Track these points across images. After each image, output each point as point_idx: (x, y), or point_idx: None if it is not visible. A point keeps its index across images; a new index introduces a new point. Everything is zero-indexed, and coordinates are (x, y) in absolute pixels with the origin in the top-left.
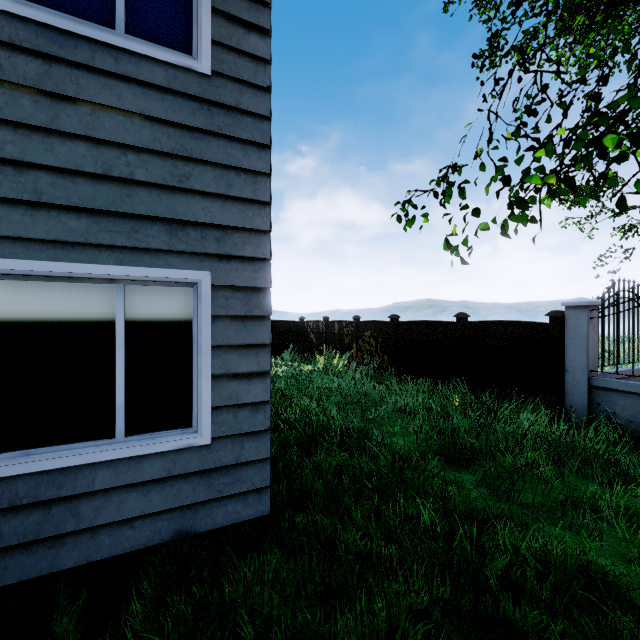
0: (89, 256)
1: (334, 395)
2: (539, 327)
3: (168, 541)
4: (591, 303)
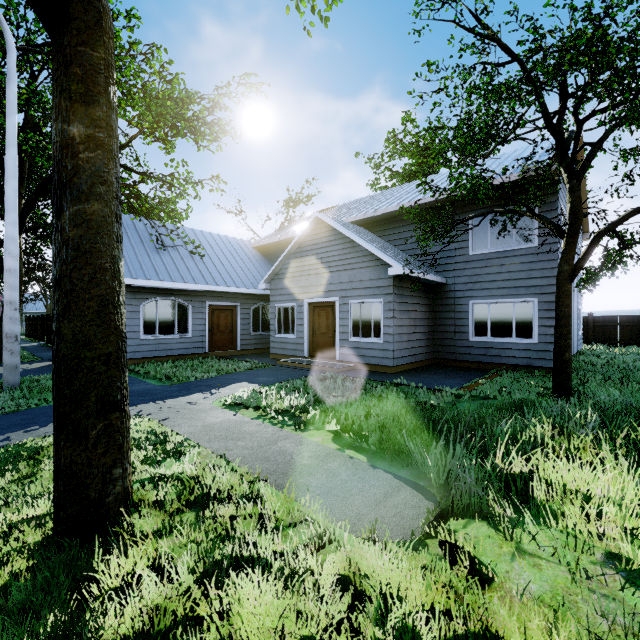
0: (507, 297)
1: None
2: None
3: (525, 365)
4: None
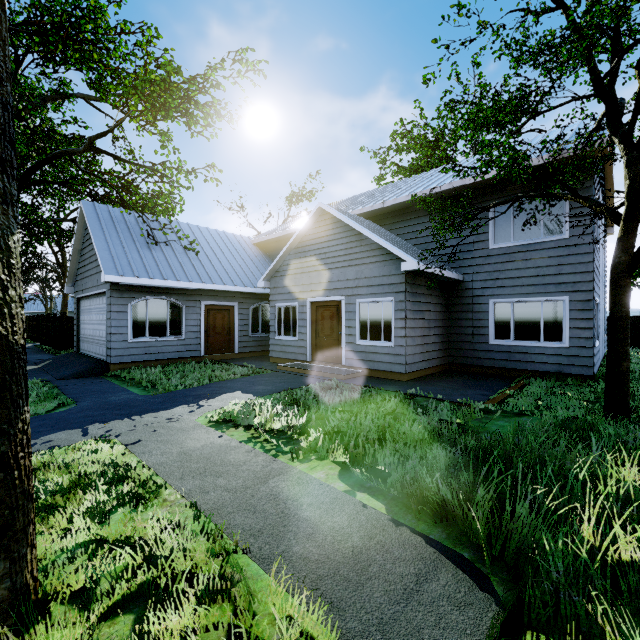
0: (533, 296)
1: None
2: None
3: (555, 372)
4: None
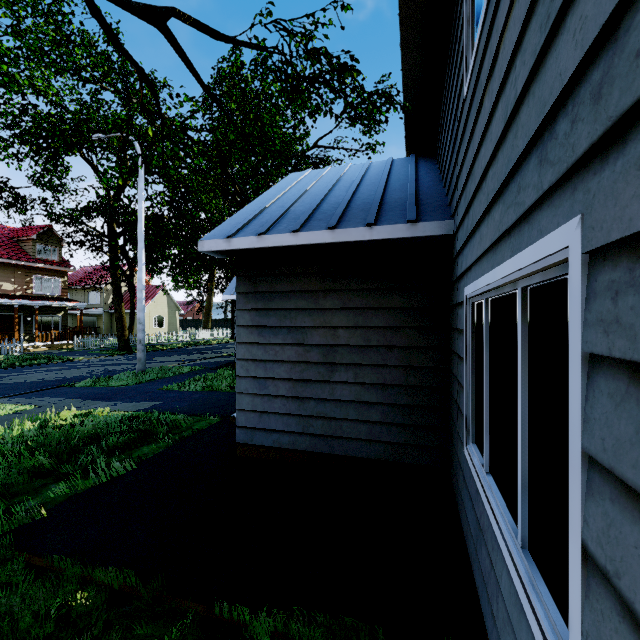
0: (501, 254)
1: None
2: None
3: None
4: None
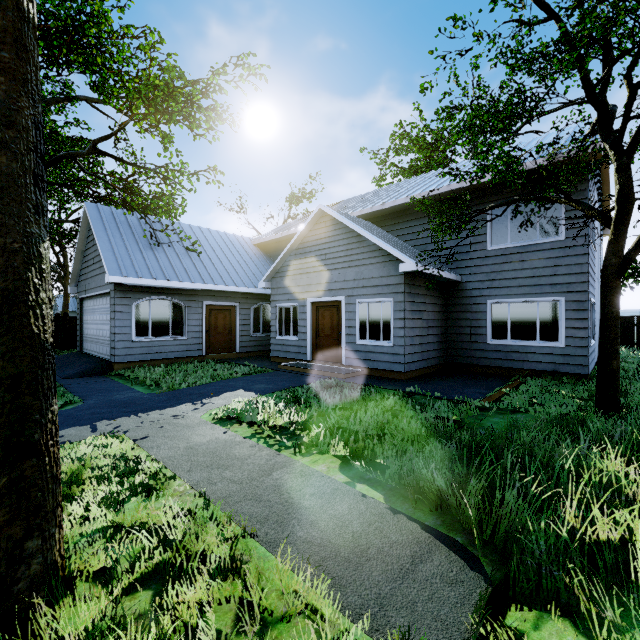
0: (530, 296)
1: None
2: None
3: (551, 371)
4: None
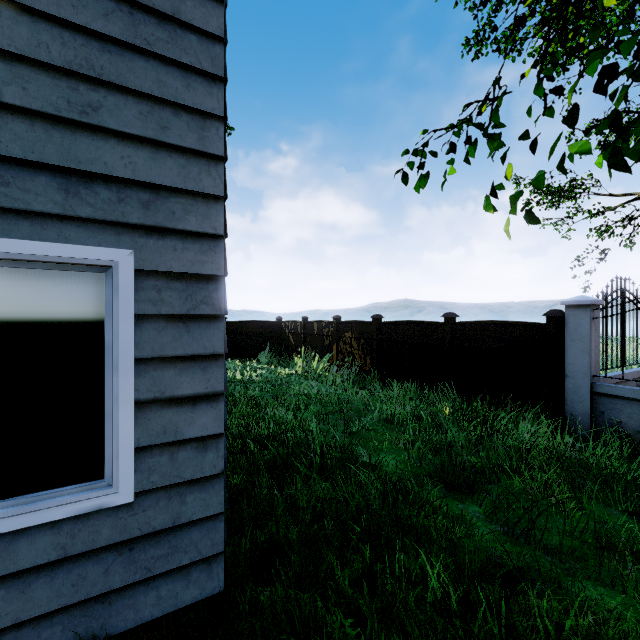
0: None
1: (313, 403)
2: (535, 328)
3: None
4: (594, 302)
